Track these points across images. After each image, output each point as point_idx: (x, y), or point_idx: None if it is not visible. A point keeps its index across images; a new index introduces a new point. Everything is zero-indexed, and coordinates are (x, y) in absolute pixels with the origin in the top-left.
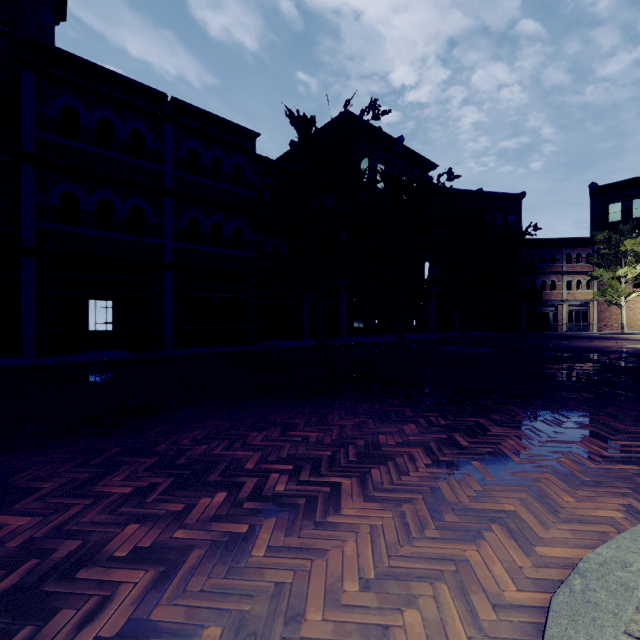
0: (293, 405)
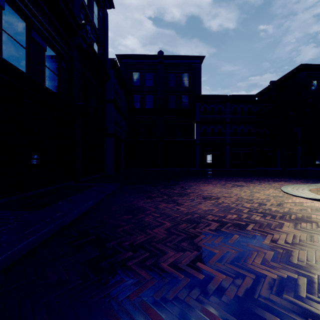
0: (273, 177)
